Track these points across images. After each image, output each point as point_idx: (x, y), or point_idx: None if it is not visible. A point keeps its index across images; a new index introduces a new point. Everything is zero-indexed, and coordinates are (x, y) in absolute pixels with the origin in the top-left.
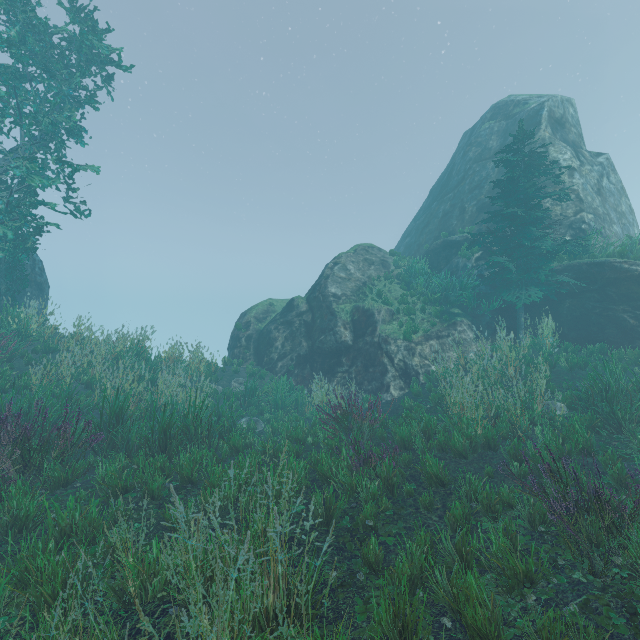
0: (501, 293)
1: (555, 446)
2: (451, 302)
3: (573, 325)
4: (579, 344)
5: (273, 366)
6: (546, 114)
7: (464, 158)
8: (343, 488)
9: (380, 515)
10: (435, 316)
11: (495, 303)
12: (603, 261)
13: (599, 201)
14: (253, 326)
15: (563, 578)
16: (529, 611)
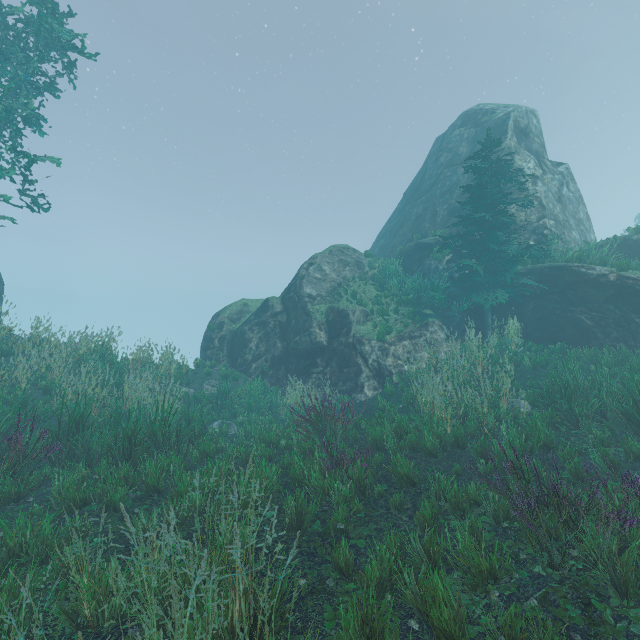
0: (470, 295)
1: (519, 443)
2: (423, 303)
3: (536, 326)
4: (541, 344)
5: (247, 367)
6: (512, 124)
7: (436, 163)
8: (315, 491)
9: (352, 517)
10: (408, 317)
11: (465, 304)
12: (563, 265)
13: (560, 208)
14: (227, 327)
15: (524, 572)
16: (493, 607)
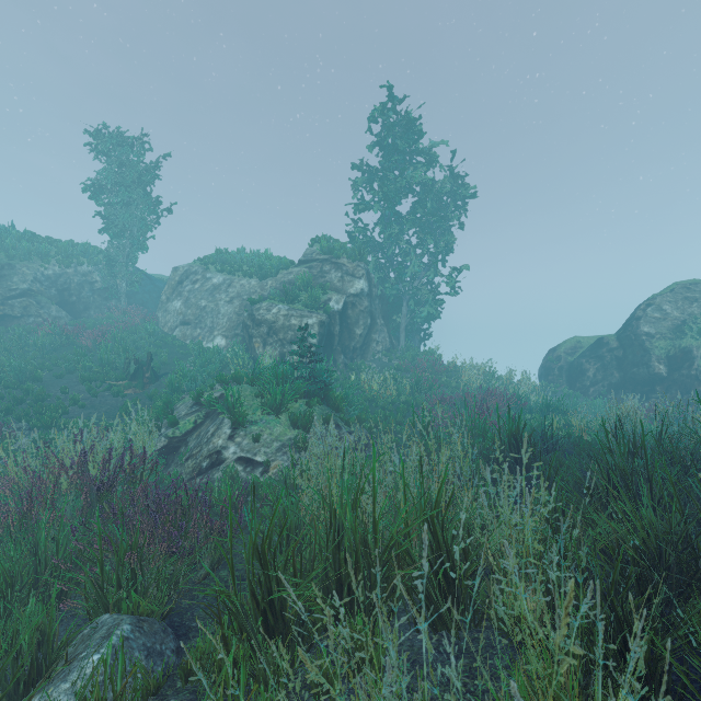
0: None
1: None
2: None
3: None
4: None
5: (585, 391)
6: None
7: None
8: None
9: None
10: None
11: None
12: None
13: None
14: (563, 359)
15: None
16: None
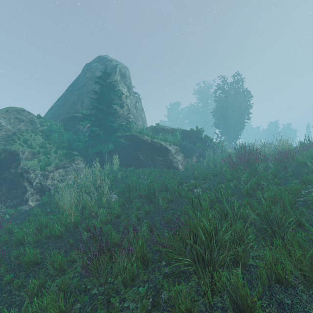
0: (97, 145)
1: (104, 218)
2: (73, 148)
3: (125, 160)
4: (127, 167)
5: None
6: (118, 69)
7: (84, 76)
8: None
9: None
10: (63, 155)
11: (95, 149)
12: (134, 134)
13: (135, 111)
14: None
15: (87, 296)
16: None
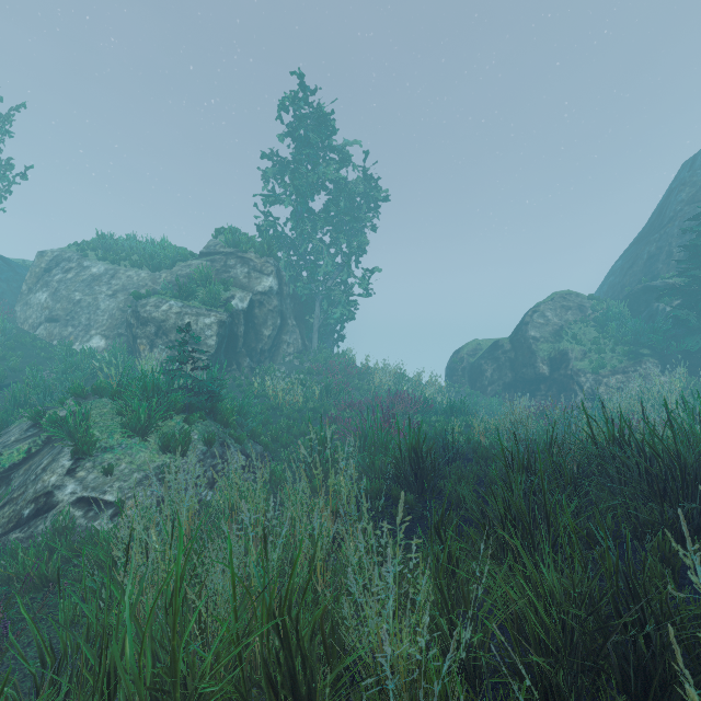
0: (685, 337)
1: None
2: (641, 343)
3: None
4: None
5: (484, 390)
6: None
7: (676, 198)
8: None
9: None
10: (623, 355)
11: (682, 345)
12: None
13: None
14: (466, 361)
15: None
16: None
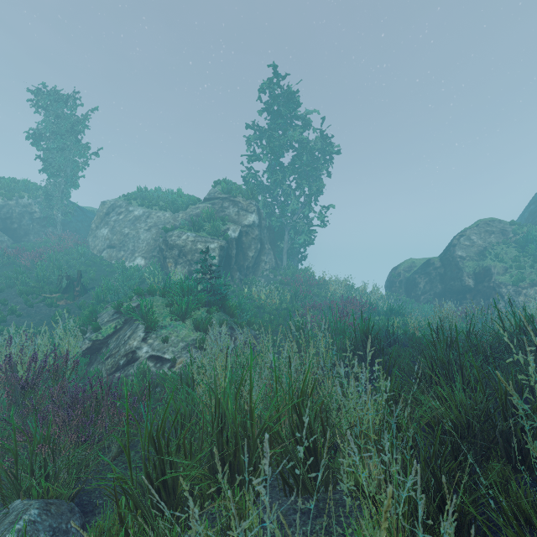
0: None
1: None
2: None
3: None
4: None
5: (418, 298)
6: None
7: None
8: None
9: None
10: None
11: None
12: None
13: None
14: (402, 275)
15: None
16: None
